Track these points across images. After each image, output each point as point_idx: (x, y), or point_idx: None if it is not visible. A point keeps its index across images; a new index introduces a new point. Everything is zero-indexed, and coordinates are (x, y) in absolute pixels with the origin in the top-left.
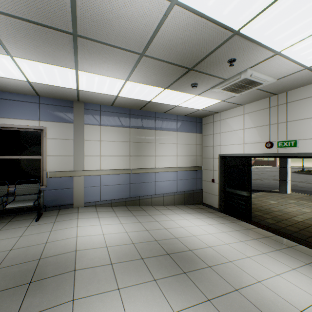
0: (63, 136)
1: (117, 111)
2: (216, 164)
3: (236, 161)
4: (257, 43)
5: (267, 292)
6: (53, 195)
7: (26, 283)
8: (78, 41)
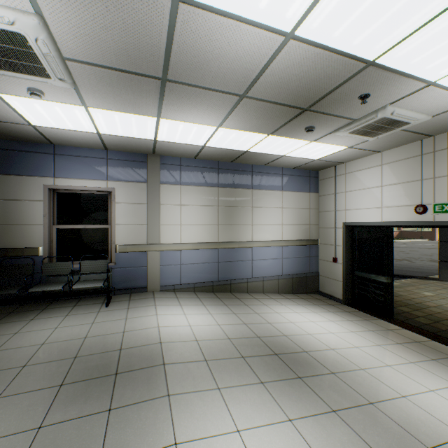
0: (134, 199)
1: (202, 165)
2: (339, 237)
3: (369, 232)
4: (400, 73)
5: (415, 410)
6: (123, 275)
7: (112, 374)
8: (166, 86)
